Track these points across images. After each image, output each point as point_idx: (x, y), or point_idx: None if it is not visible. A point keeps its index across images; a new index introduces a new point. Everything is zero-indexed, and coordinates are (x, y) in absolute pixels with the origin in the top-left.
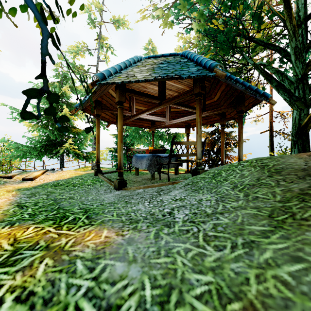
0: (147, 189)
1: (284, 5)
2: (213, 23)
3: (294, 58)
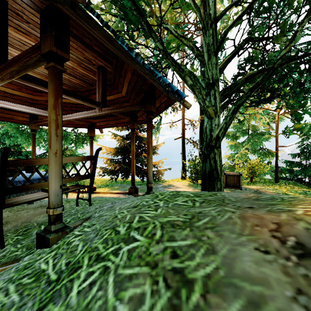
0: None
1: None
2: None
3: (206, 58)
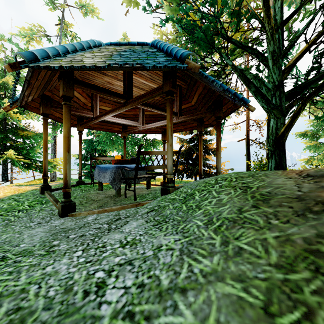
0: (102, 215)
1: (263, 3)
2: (189, 15)
3: (271, 63)
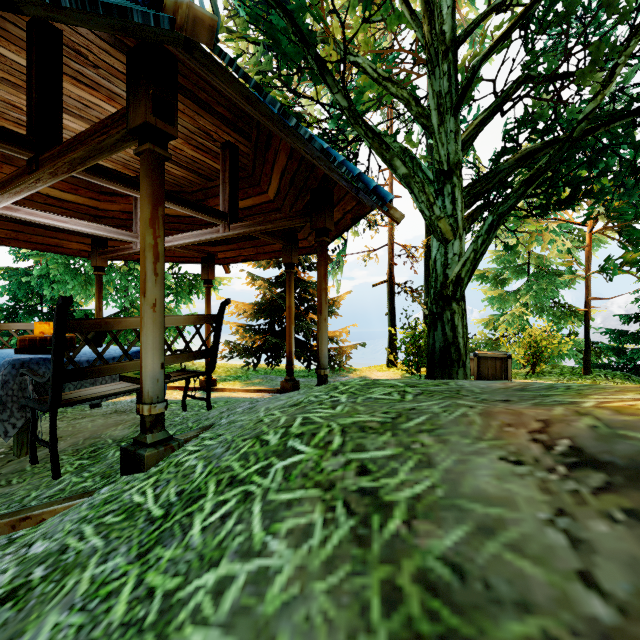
0: None
1: None
2: None
3: (436, 122)
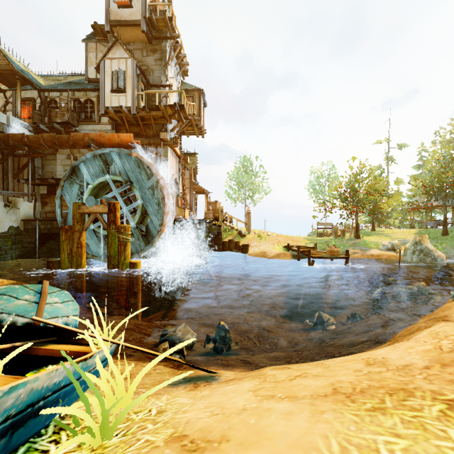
0: None
1: None
2: None
3: None
